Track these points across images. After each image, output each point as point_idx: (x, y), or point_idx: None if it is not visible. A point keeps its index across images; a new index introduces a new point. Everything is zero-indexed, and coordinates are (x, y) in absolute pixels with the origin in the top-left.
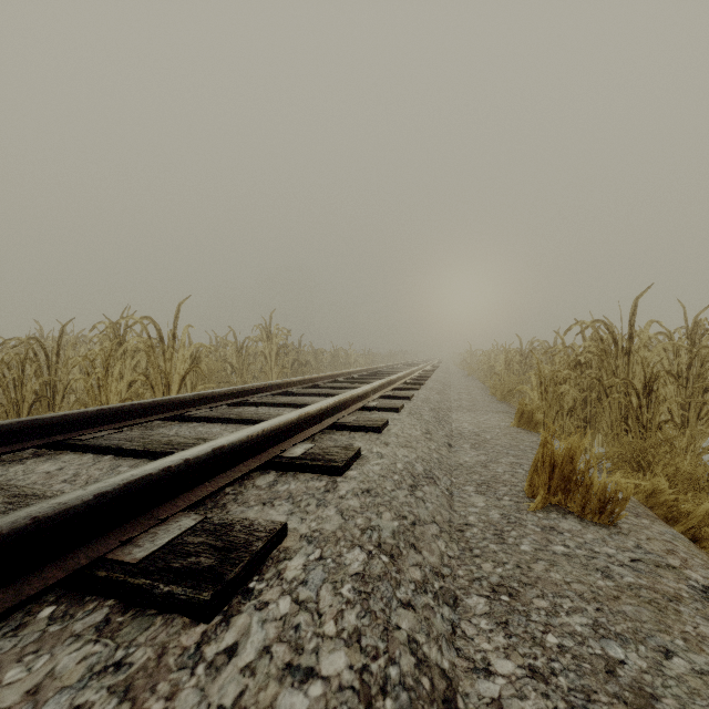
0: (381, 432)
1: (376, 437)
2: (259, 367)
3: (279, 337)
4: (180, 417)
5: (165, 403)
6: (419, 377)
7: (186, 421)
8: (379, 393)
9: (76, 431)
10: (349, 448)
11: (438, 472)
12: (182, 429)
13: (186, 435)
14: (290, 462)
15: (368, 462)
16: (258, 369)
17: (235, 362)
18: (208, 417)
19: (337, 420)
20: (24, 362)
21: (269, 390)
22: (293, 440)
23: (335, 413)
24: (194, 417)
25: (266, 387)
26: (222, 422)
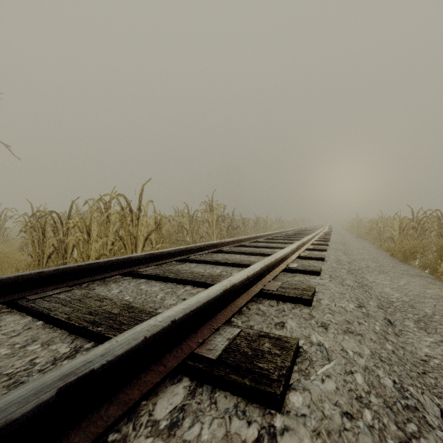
0: (311, 304)
1: (307, 312)
2: (206, 230)
3: (218, 209)
4: (131, 273)
5: (119, 262)
6: (321, 238)
7: (136, 277)
8: (296, 254)
9: (34, 289)
10: (283, 341)
11: (411, 386)
12: (127, 286)
13: (118, 300)
14: (206, 370)
15: (312, 371)
16: (205, 231)
17: (188, 227)
18: (152, 274)
19: (263, 286)
20: (44, 227)
21: (208, 249)
22: (215, 320)
23: (260, 278)
24: (141, 274)
25: (205, 246)
26: (162, 280)
